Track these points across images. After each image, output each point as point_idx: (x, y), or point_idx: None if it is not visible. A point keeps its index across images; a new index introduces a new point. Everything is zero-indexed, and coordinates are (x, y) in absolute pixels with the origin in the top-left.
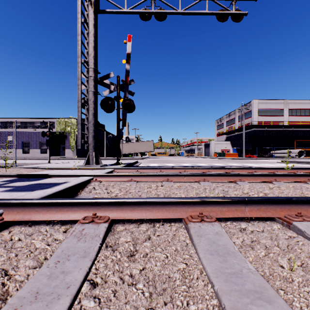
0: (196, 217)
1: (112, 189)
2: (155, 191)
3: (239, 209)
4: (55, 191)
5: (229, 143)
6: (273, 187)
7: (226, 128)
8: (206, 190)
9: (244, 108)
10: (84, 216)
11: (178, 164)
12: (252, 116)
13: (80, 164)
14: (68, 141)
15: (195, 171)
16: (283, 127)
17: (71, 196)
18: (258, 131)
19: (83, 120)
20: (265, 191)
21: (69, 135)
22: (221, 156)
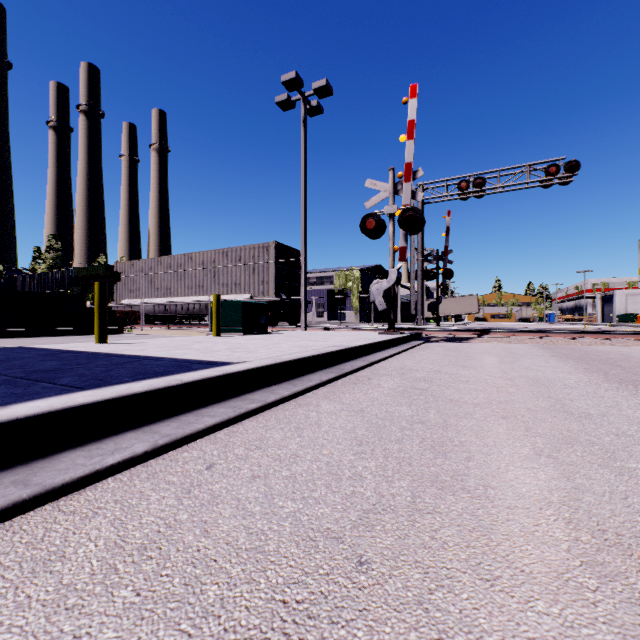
0: None
1: None
2: None
3: None
4: None
5: None
6: None
7: None
8: None
9: None
10: None
11: None
12: None
13: None
14: (349, 300)
15: None
16: None
17: None
18: None
19: (365, 270)
20: None
21: (351, 293)
22: (625, 322)
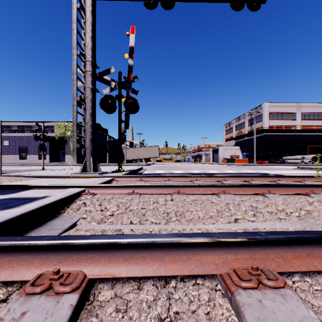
0: (246, 275)
1: (107, 205)
2: (163, 208)
3: (314, 254)
4: (20, 213)
5: (239, 148)
6: (313, 201)
7: (236, 132)
8: (230, 206)
9: (255, 111)
10: (38, 274)
11: (187, 171)
12: (262, 119)
13: (77, 171)
14: (68, 146)
15: (208, 179)
16: (295, 132)
17: (50, 217)
18: (270, 135)
19: None
20: (306, 208)
21: (70, 140)
22: (230, 162)
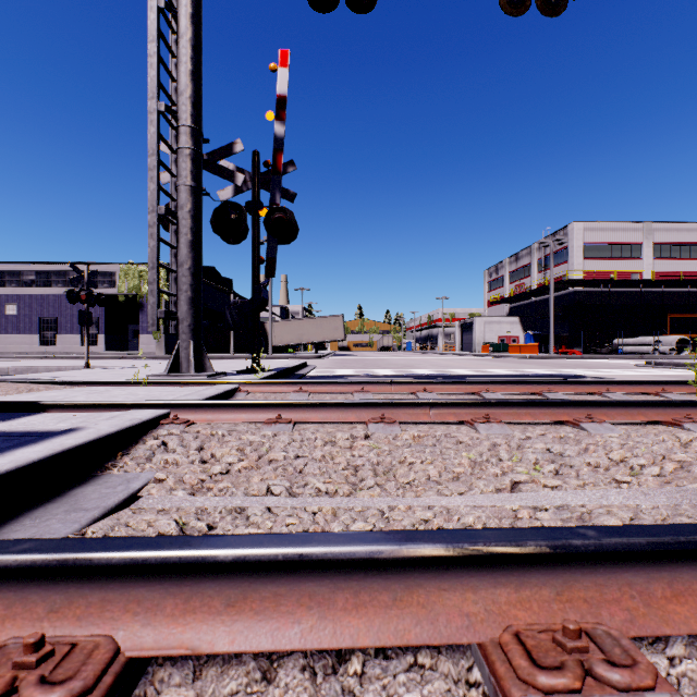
0: (548, 649)
1: (217, 450)
2: (346, 456)
3: None
4: None
5: (518, 321)
6: (692, 440)
7: (511, 287)
8: (500, 450)
9: (553, 240)
10: None
11: (404, 371)
12: (569, 259)
13: (163, 371)
14: (146, 316)
15: (452, 389)
16: (640, 285)
17: (79, 479)
18: (585, 293)
19: None
20: (676, 455)
21: None
22: (499, 352)
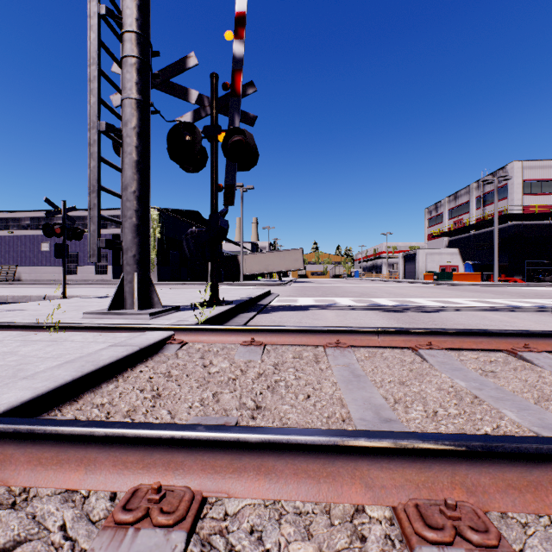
0: None
1: None
2: None
3: None
4: None
5: (457, 252)
6: None
7: (450, 222)
8: None
9: (497, 177)
10: None
11: (365, 301)
12: (509, 195)
13: None
14: None
15: (468, 343)
16: None
17: None
18: (524, 226)
19: (171, 213)
20: None
21: None
22: (443, 280)
